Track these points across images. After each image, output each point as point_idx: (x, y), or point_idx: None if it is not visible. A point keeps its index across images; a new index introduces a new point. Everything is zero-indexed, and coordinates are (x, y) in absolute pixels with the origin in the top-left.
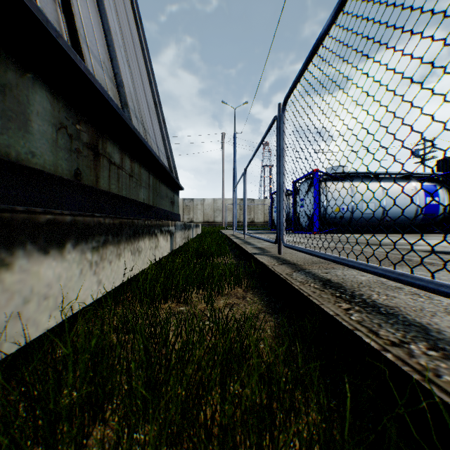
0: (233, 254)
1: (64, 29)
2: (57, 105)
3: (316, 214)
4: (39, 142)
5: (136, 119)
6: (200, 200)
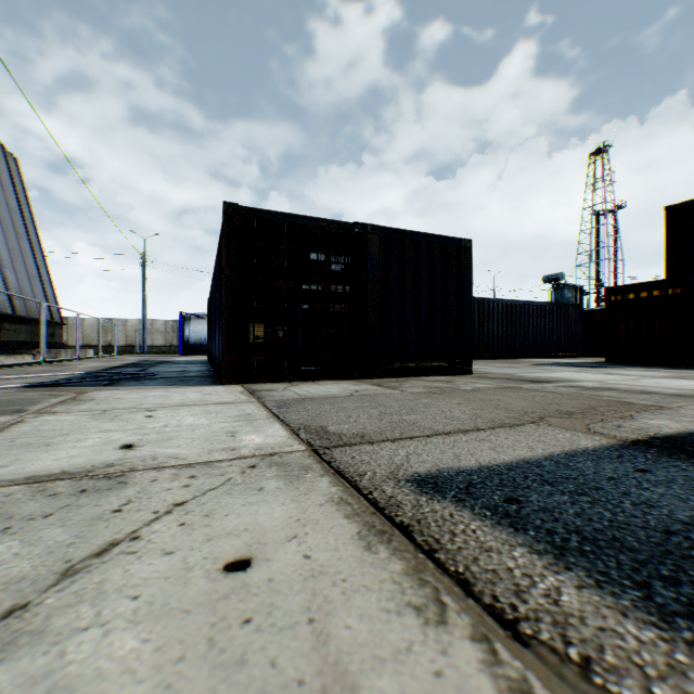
0: None
1: None
2: None
3: (181, 342)
4: None
5: (20, 301)
6: (123, 321)
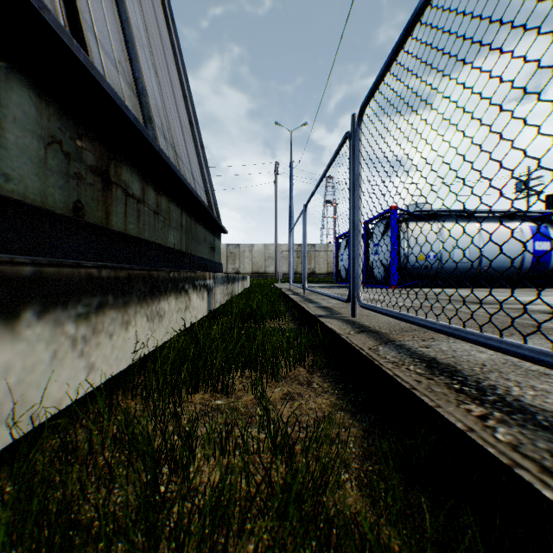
0: (290, 315)
1: (60, 9)
2: (46, 110)
3: (395, 263)
4: (16, 160)
5: (164, 140)
6: (248, 246)
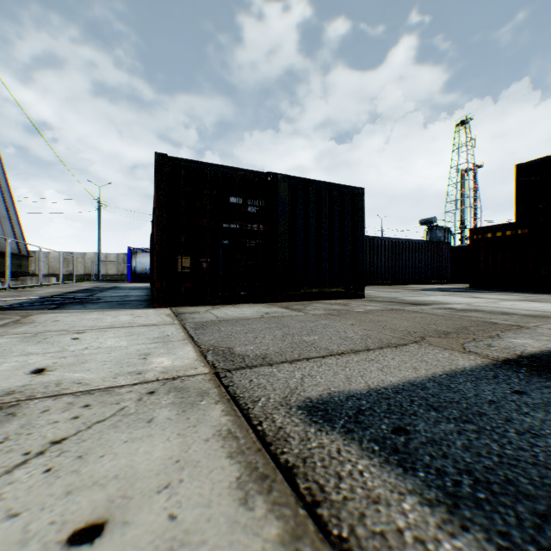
0: None
1: None
2: None
3: (129, 271)
4: None
5: None
6: (82, 254)
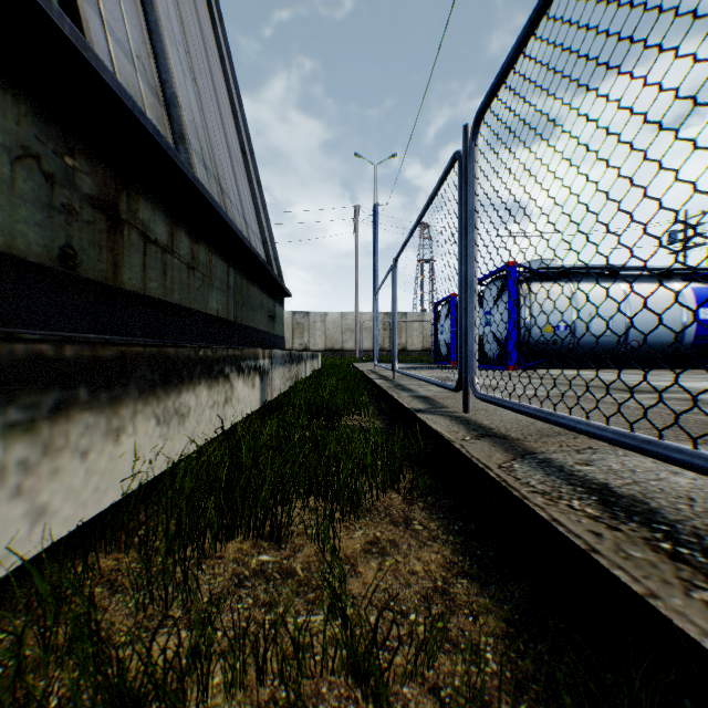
0: (375, 407)
1: None
2: (13, 107)
3: (513, 336)
4: None
5: (204, 170)
6: (320, 315)
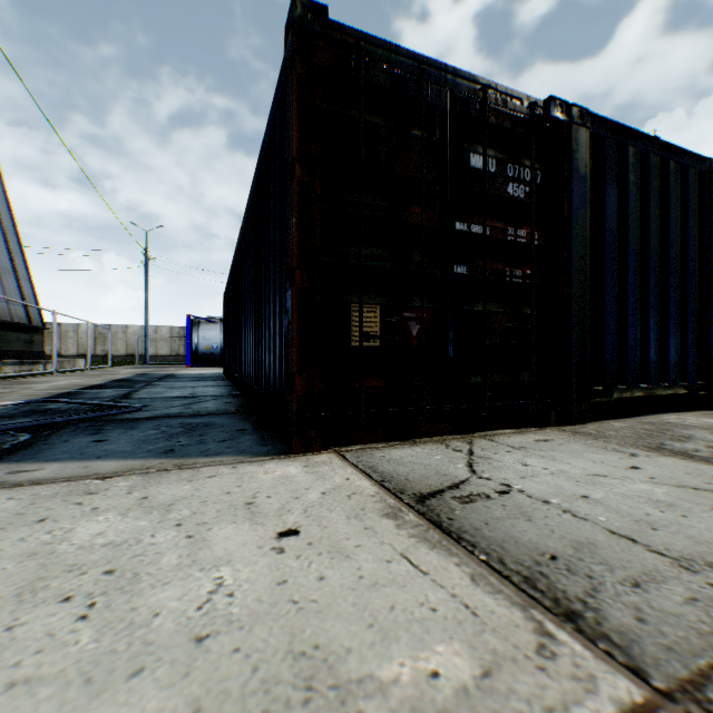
0: None
1: None
2: None
3: (188, 351)
4: None
5: None
6: (123, 327)
